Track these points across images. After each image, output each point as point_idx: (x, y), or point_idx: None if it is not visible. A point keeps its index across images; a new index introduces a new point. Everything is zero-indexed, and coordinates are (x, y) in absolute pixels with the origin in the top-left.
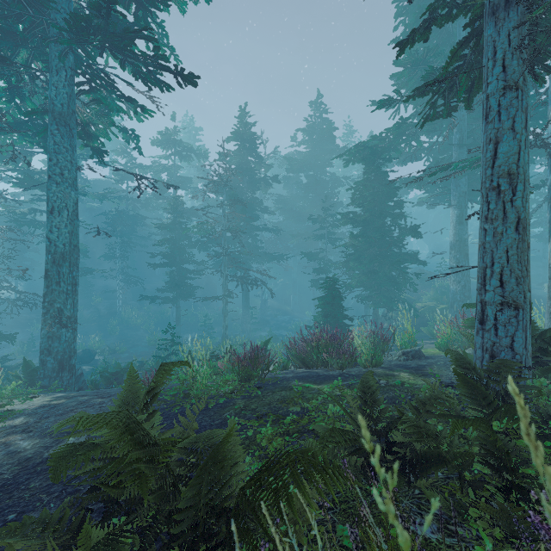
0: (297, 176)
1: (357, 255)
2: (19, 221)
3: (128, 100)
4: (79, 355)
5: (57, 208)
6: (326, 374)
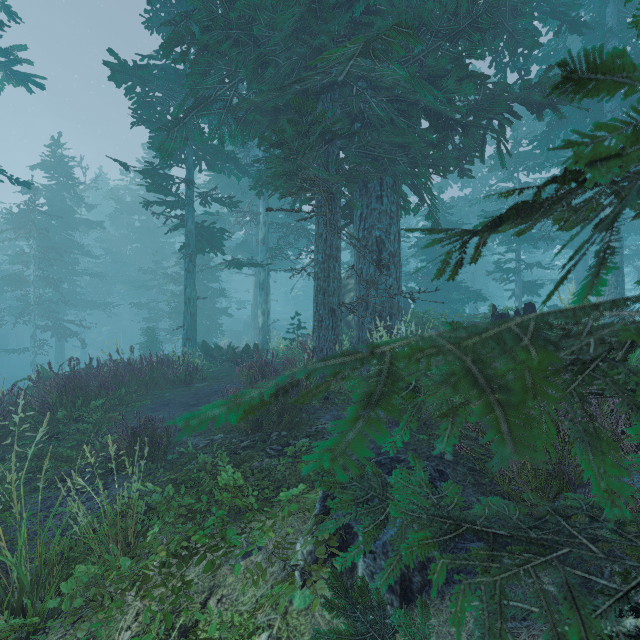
0: (128, 216)
1: (180, 308)
2: None
3: None
4: None
5: None
6: None
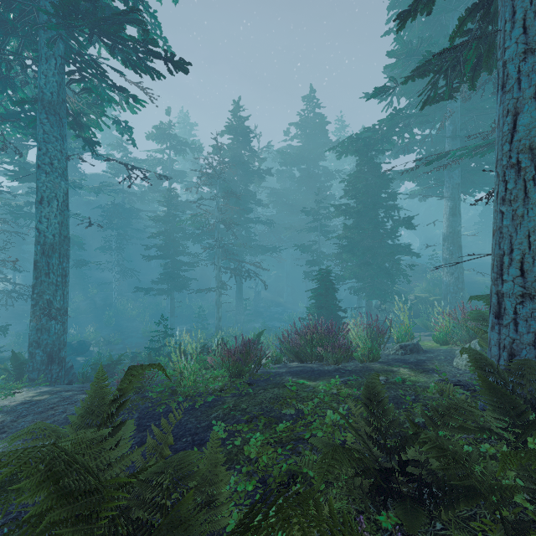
0: (290, 170)
1: (350, 247)
2: (15, 214)
3: (120, 89)
4: (74, 346)
5: (46, 198)
6: (321, 370)
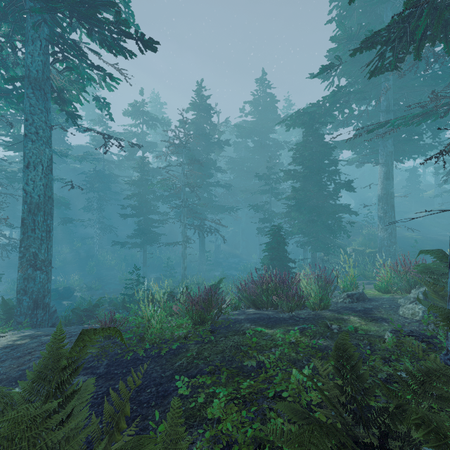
0: (245, 142)
1: (298, 206)
2: (10, 178)
3: (97, 68)
4: (60, 291)
5: (32, 163)
6: (277, 317)
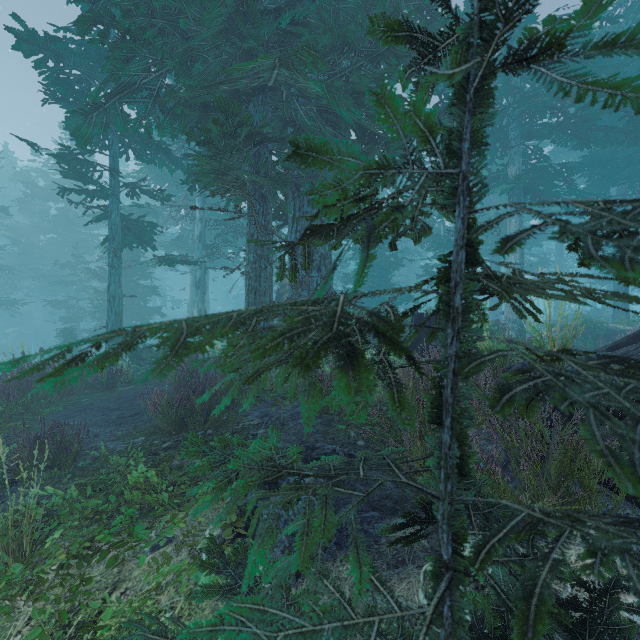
0: (42, 202)
1: (105, 307)
2: None
3: None
4: None
5: None
6: None
